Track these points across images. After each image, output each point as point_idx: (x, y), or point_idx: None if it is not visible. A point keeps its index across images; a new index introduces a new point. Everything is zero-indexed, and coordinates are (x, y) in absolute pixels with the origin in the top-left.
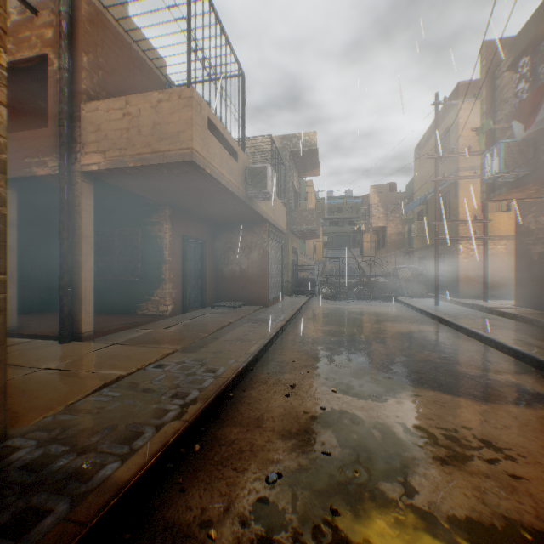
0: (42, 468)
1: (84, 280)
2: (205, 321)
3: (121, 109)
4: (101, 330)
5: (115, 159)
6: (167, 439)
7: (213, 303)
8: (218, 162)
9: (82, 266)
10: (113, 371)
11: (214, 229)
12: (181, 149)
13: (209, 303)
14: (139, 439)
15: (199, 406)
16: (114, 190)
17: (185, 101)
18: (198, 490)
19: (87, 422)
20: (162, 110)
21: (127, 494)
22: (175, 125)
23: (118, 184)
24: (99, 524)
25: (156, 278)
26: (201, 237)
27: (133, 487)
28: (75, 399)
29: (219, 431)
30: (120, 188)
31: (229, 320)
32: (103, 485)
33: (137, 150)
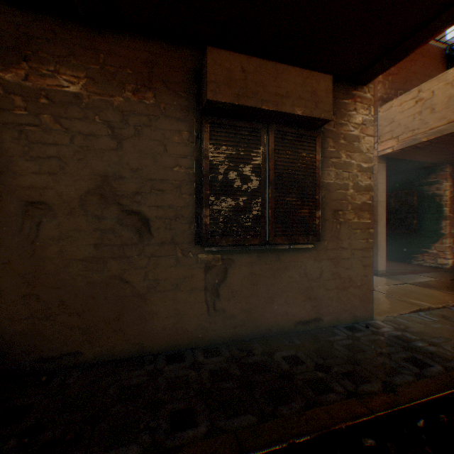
0: (406, 342)
1: (378, 233)
2: None
3: (411, 98)
4: (388, 271)
5: (406, 140)
6: None
7: None
8: None
9: (376, 223)
10: (419, 301)
11: None
12: None
13: None
14: None
15: None
16: (395, 163)
17: None
18: None
19: (420, 329)
20: None
21: None
22: None
23: (402, 158)
24: None
25: (432, 233)
26: None
27: None
28: (400, 311)
29: None
30: (402, 160)
31: None
32: None
33: (428, 126)
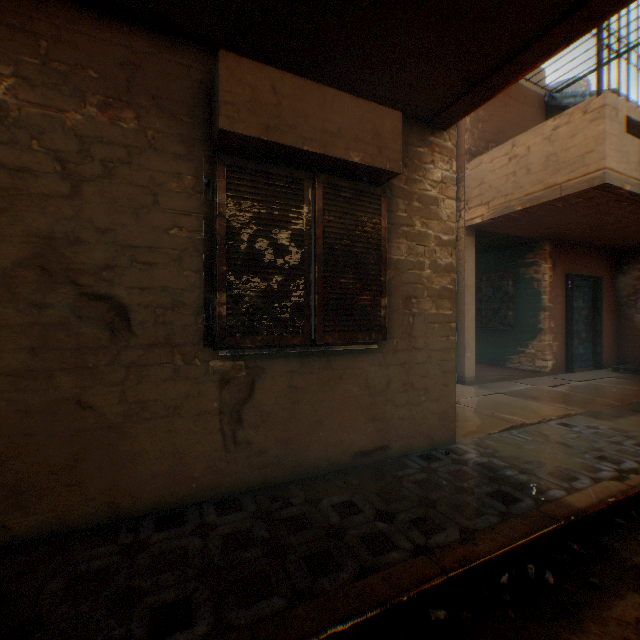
0: (494, 471)
1: (466, 328)
2: (607, 386)
3: (505, 154)
4: (478, 377)
5: (498, 207)
6: (611, 493)
7: (611, 365)
8: (639, 171)
9: (464, 315)
10: (512, 416)
11: (613, 260)
12: (585, 174)
13: (604, 364)
14: (575, 482)
15: None
16: (487, 237)
17: (592, 114)
18: None
19: (512, 452)
20: (557, 138)
21: (583, 519)
22: (576, 148)
23: (494, 230)
24: (566, 527)
25: (530, 327)
26: (591, 273)
27: (587, 516)
28: (489, 430)
29: None
30: (495, 233)
31: None
32: (556, 502)
33: (524, 191)
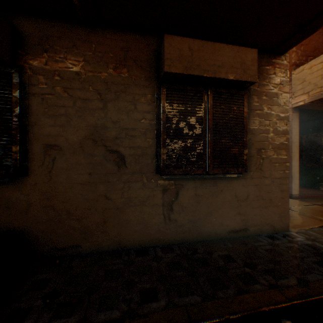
0: (316, 249)
1: (292, 166)
2: None
3: (319, 63)
4: (300, 195)
5: (315, 94)
6: None
7: None
8: None
9: (291, 158)
10: None
11: None
12: None
13: None
14: None
15: None
16: (306, 112)
17: None
18: None
19: None
20: None
21: None
22: None
23: (311, 108)
24: None
25: None
26: None
27: None
28: (311, 226)
29: None
30: (311, 110)
31: None
32: None
33: None
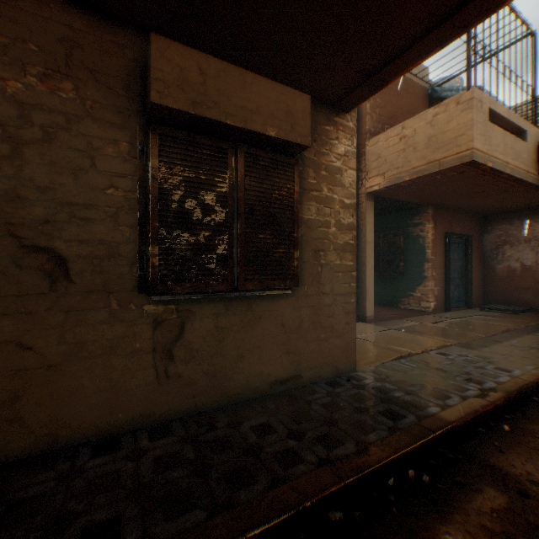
0: (385, 393)
1: (367, 276)
2: (475, 322)
3: (397, 135)
4: (376, 316)
5: (392, 177)
6: (475, 408)
7: (479, 305)
8: (499, 152)
9: (365, 265)
10: (402, 348)
11: (480, 222)
12: (458, 152)
13: (474, 304)
14: (449, 400)
15: (499, 395)
16: (384, 202)
17: (463, 105)
18: (516, 457)
19: (400, 377)
20: (437, 123)
21: (453, 430)
22: (451, 132)
23: (389, 196)
24: (440, 437)
25: (417, 275)
26: (464, 232)
27: (456, 427)
28: (383, 360)
29: (527, 425)
30: (389, 199)
31: (509, 325)
32: (433, 417)
33: (412, 165)
